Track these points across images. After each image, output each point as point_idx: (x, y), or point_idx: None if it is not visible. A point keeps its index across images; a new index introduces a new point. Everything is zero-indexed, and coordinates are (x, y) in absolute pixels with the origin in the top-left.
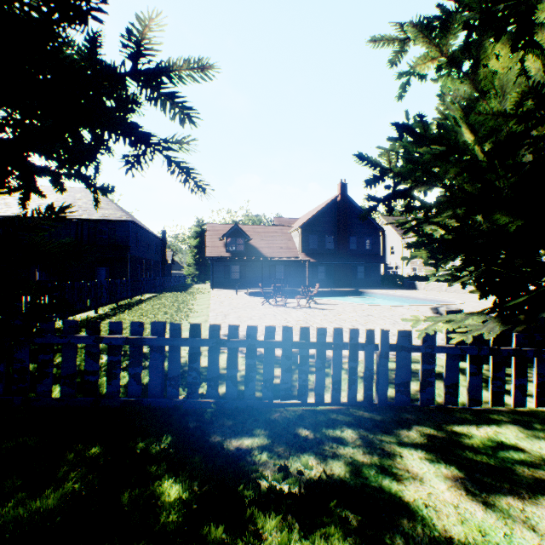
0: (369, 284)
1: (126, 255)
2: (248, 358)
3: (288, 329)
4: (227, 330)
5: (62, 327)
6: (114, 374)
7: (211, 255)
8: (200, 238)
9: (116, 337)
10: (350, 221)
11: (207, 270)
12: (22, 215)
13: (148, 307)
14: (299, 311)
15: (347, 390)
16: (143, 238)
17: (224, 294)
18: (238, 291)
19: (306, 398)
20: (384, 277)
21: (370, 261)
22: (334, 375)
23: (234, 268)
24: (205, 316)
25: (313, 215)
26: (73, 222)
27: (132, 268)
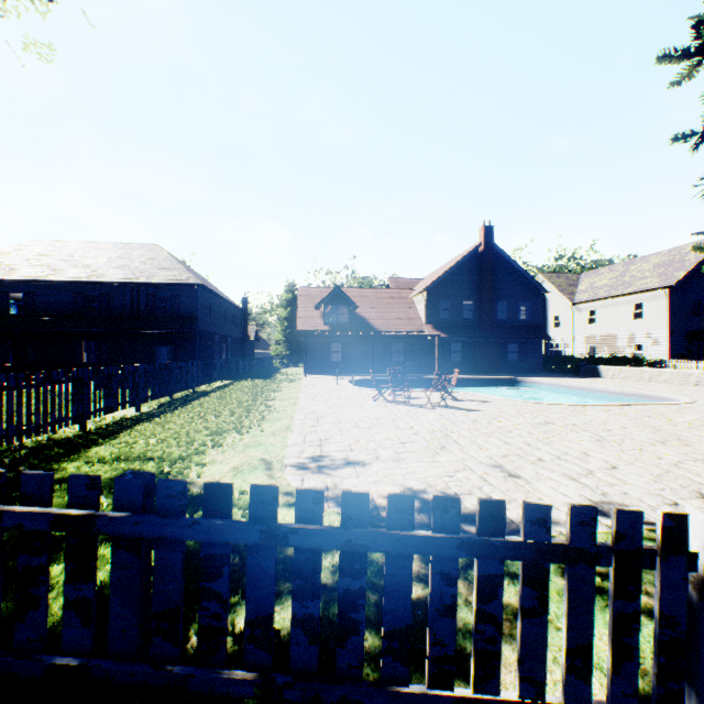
0: (525, 369)
1: (193, 329)
2: (344, 576)
3: (447, 506)
4: (318, 449)
5: (76, 435)
6: (32, 597)
7: (304, 329)
8: (292, 307)
9: (32, 513)
10: (497, 280)
11: (300, 349)
12: (66, 280)
13: (211, 403)
14: (430, 412)
15: (606, 673)
16: (217, 308)
17: (320, 382)
18: (339, 378)
19: (495, 688)
20: (546, 358)
21: (526, 337)
22: (571, 633)
23: (335, 347)
24: (288, 419)
25: (445, 272)
26: (128, 287)
27: (201, 347)
